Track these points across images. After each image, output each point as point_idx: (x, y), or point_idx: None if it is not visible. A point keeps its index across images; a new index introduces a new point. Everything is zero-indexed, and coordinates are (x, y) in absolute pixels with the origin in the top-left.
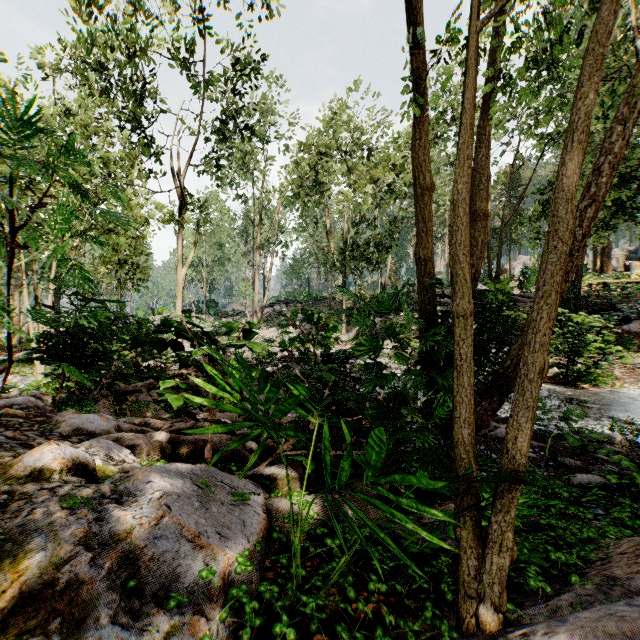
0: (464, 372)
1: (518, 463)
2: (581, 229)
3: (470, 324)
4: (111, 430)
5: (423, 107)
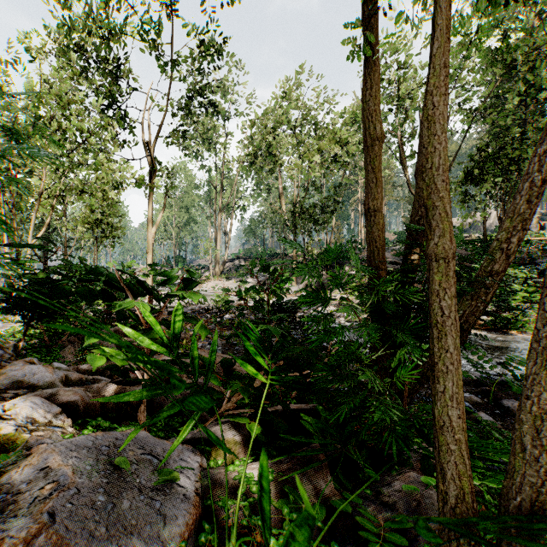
0: (447, 331)
1: (543, 469)
2: (540, 174)
3: (452, 269)
4: (55, 382)
5: (372, 58)
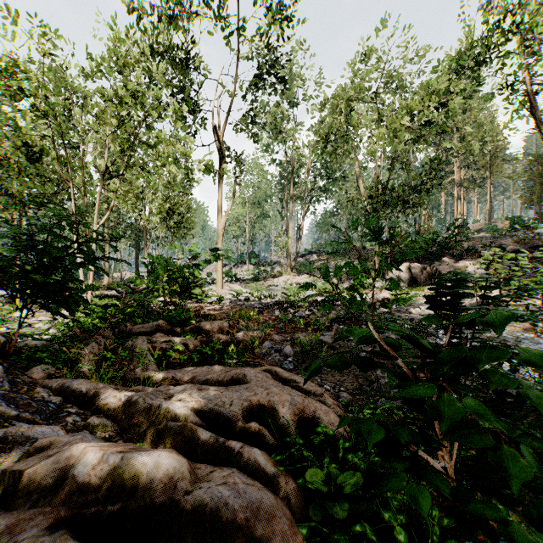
0: None
1: None
2: None
3: None
4: None
5: None
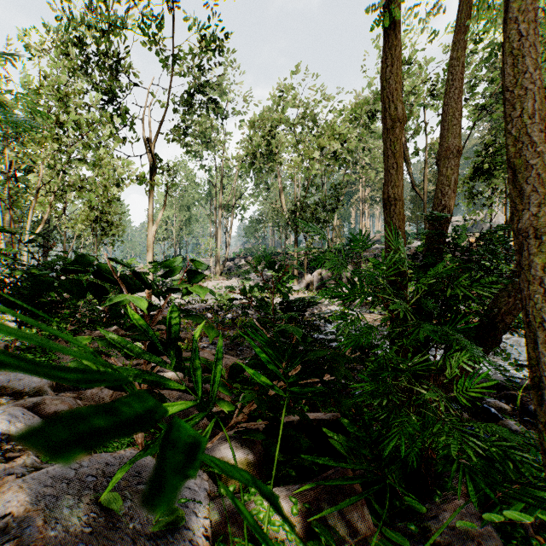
0: None
1: None
2: None
3: None
4: (44, 387)
5: (392, 31)
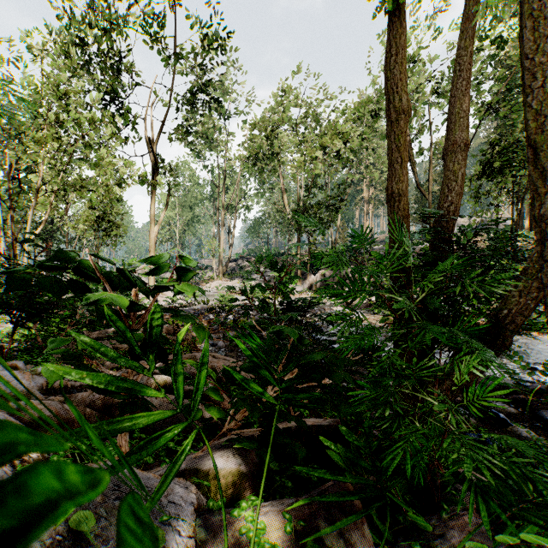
0: None
1: None
2: None
3: None
4: (33, 390)
5: (396, 20)
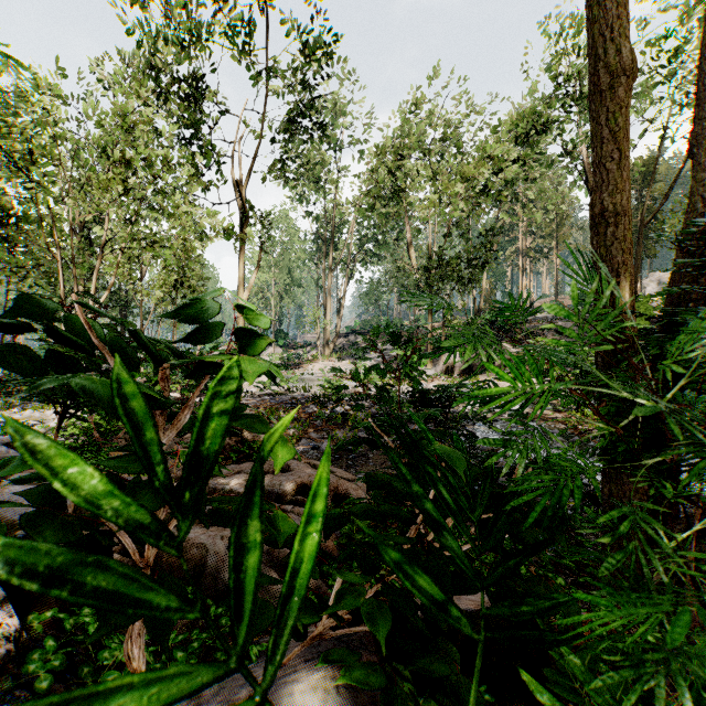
0: None
1: None
2: None
3: None
4: None
5: None
